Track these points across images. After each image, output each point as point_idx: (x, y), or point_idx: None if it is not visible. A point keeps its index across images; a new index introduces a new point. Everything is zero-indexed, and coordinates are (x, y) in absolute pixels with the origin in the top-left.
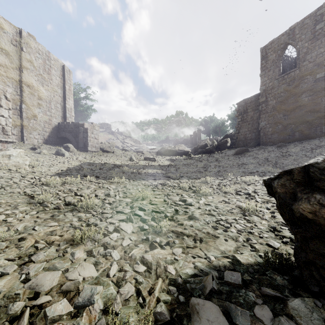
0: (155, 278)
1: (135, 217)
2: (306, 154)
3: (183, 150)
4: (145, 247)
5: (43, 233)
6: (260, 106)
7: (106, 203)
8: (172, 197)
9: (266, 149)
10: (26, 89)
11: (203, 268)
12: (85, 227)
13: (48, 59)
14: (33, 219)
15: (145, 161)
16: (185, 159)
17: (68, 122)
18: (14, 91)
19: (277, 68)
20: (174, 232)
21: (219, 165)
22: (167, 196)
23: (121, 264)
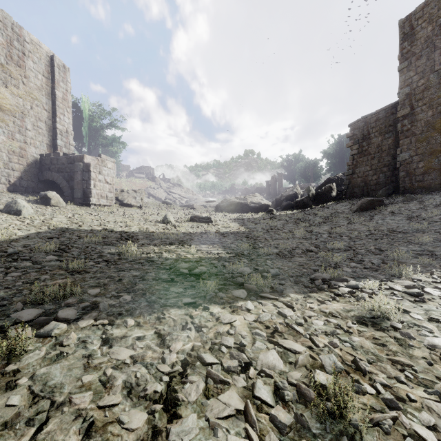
0: None
1: None
2: None
3: (258, 202)
4: None
5: None
6: (398, 124)
7: None
8: None
9: (422, 199)
10: None
11: None
12: None
13: (18, 39)
14: None
15: (192, 224)
16: (264, 218)
17: (57, 153)
18: None
19: (435, 51)
20: None
21: (336, 232)
22: None
23: None
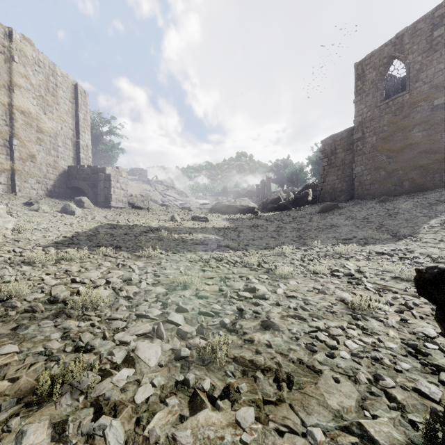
0: None
1: (168, 327)
2: (424, 212)
3: (246, 205)
4: (182, 403)
5: None
6: (354, 144)
7: (123, 296)
8: (233, 282)
9: (364, 204)
10: (19, 117)
11: None
12: (71, 353)
13: (53, 74)
14: None
15: (193, 222)
16: (249, 218)
17: (82, 165)
18: (1, 119)
19: (378, 92)
20: (238, 362)
21: (298, 227)
22: (224, 281)
23: None
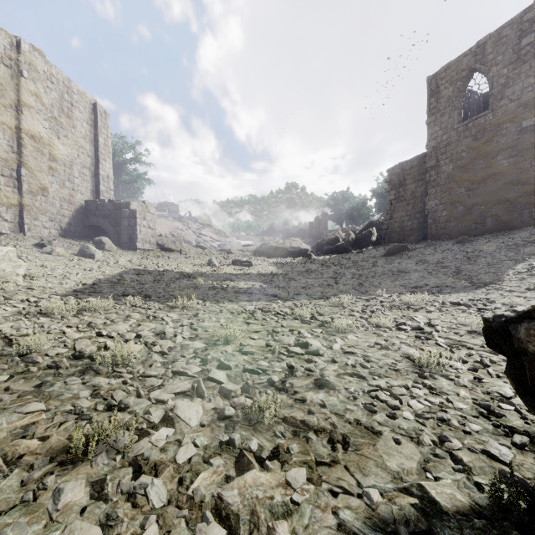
0: None
1: (209, 385)
2: (509, 255)
3: (298, 247)
4: (227, 464)
5: (7, 431)
6: (427, 174)
7: (156, 352)
8: (283, 337)
9: (439, 246)
10: (28, 143)
11: (359, 528)
12: (103, 412)
13: (68, 91)
14: None
15: (234, 267)
16: (301, 262)
17: (102, 199)
18: (8, 145)
19: (455, 111)
20: (288, 422)
21: (359, 273)
22: (272, 335)
23: (167, 521)
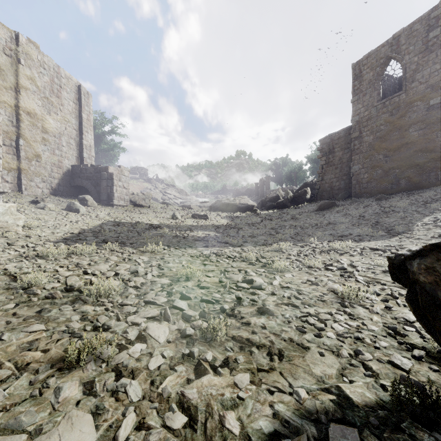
0: None
1: (174, 312)
2: (418, 210)
3: (245, 203)
4: (188, 370)
5: (16, 346)
6: (351, 143)
7: (131, 286)
8: (232, 275)
9: (361, 202)
10: (25, 118)
11: (289, 416)
12: (90, 332)
13: (57, 76)
14: (5, 318)
15: (193, 220)
16: (248, 216)
17: (85, 164)
18: (8, 120)
19: (375, 92)
20: (236, 340)
21: (296, 225)
22: (224, 274)
23: (142, 410)
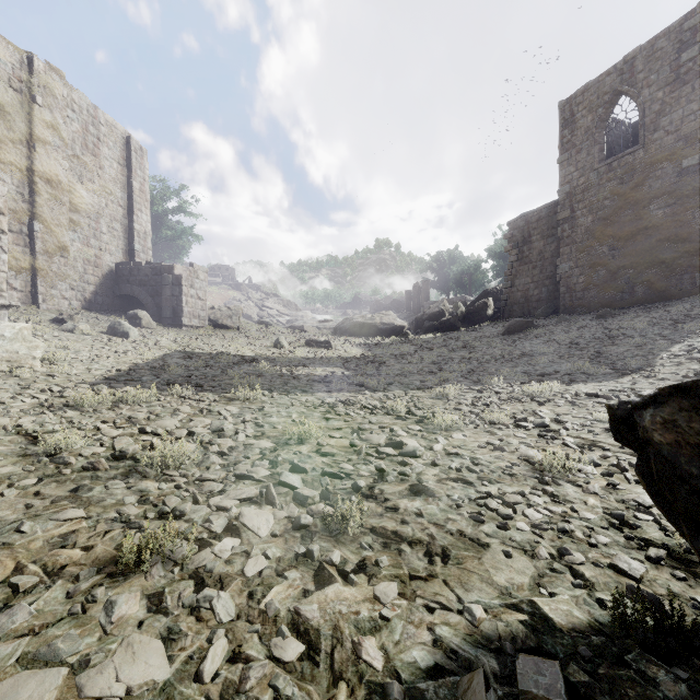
0: (328, 681)
1: (281, 491)
2: (664, 334)
3: (391, 323)
4: (305, 578)
5: (43, 541)
6: (558, 228)
7: (214, 452)
8: (371, 435)
9: (574, 321)
10: (43, 189)
11: (458, 644)
12: (154, 520)
13: (94, 122)
14: (24, 499)
15: (308, 349)
16: (395, 343)
17: (138, 261)
18: (17, 192)
19: (595, 147)
20: (377, 533)
21: (470, 357)
22: (358, 434)
23: (237, 635)
